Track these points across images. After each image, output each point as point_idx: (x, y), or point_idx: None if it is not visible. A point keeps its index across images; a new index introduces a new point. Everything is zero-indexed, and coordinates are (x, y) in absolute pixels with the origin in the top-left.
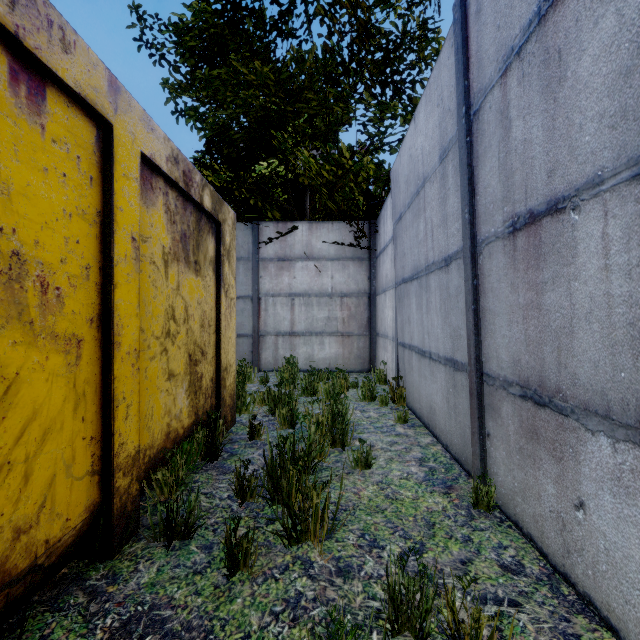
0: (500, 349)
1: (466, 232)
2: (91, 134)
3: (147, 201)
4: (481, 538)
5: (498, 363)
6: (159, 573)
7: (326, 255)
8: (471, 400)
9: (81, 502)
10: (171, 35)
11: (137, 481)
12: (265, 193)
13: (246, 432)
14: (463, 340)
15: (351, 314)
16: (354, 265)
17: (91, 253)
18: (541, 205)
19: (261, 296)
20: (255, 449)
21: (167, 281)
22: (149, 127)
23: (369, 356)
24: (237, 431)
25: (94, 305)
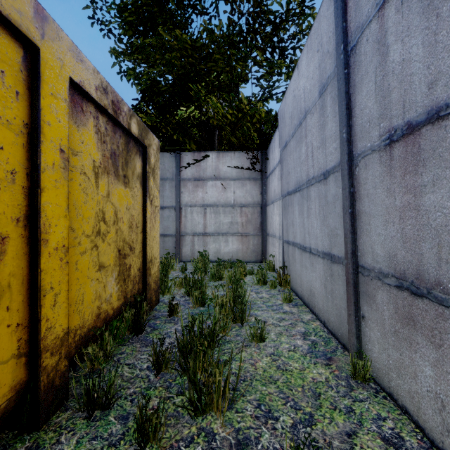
0: (375, 245)
1: (344, 149)
2: (17, 54)
3: (78, 121)
4: (361, 409)
5: (373, 257)
6: (77, 445)
7: (230, 176)
8: (348, 287)
9: (6, 383)
10: (116, 14)
11: (66, 358)
12: (185, 130)
13: (167, 310)
14: (340, 238)
15: (248, 219)
16: (250, 183)
17: (17, 160)
18: (420, 116)
19: (182, 206)
20: (173, 324)
21: (97, 189)
22: (78, 58)
23: (261, 250)
24: (160, 309)
25: (21, 206)
